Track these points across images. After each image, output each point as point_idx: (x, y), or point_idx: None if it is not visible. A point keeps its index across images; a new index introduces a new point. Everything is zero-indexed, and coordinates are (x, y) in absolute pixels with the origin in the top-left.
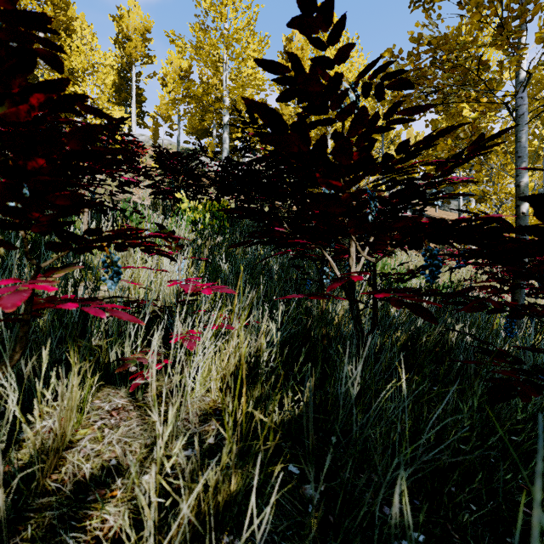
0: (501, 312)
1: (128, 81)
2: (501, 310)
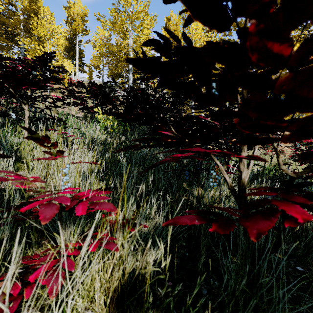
0: None
1: (74, 45)
2: None
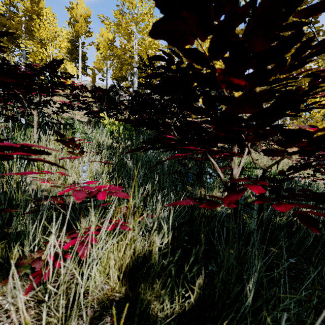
0: None
1: (77, 47)
2: None
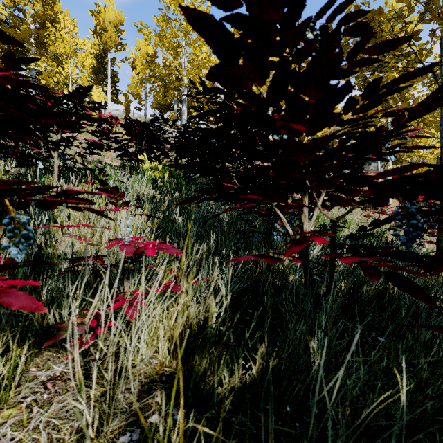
0: None
1: (105, 65)
2: None
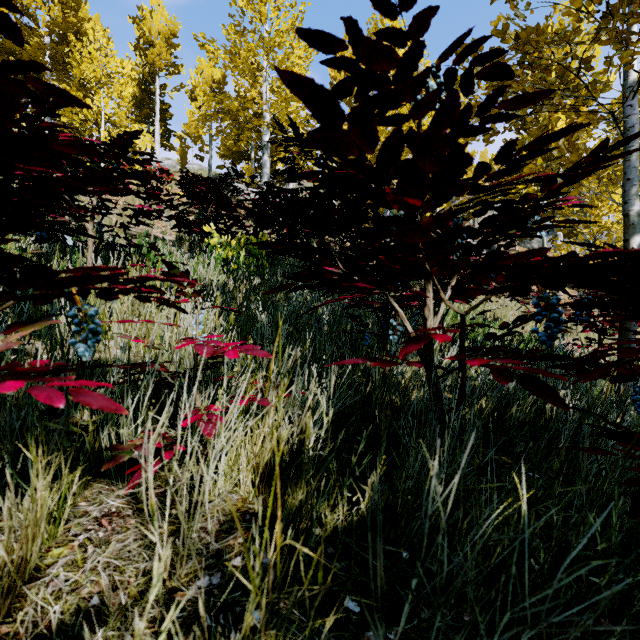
0: (630, 380)
1: (151, 94)
2: (631, 378)
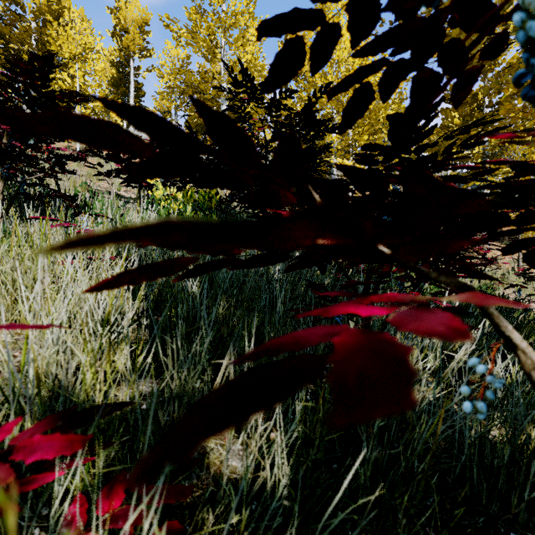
0: None
1: (127, 75)
2: None
